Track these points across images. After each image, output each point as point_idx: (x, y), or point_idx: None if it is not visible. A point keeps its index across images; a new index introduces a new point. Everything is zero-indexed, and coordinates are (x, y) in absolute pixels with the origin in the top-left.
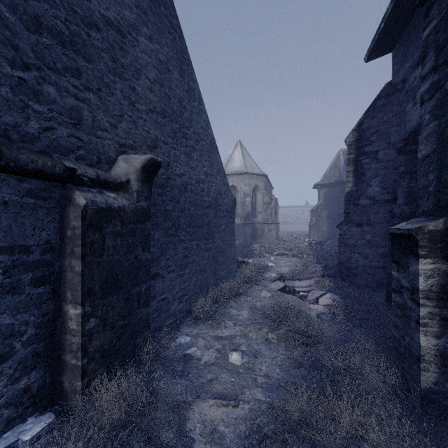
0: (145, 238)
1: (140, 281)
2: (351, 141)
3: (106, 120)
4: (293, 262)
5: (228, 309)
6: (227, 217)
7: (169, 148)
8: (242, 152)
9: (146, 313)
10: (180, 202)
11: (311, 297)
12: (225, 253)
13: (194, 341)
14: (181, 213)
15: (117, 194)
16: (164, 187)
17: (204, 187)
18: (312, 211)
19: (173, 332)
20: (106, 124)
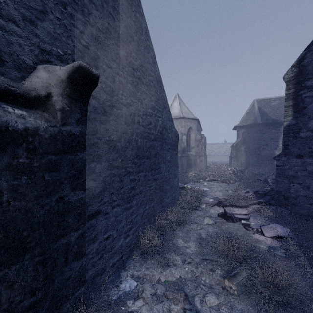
0: (77, 172)
1: (68, 230)
2: (290, 77)
3: (13, 8)
4: (223, 187)
5: (175, 239)
6: (172, 149)
7: (113, 73)
8: (179, 102)
9: (79, 268)
10: (126, 133)
11: (254, 227)
12: (170, 182)
13: (140, 289)
14: (128, 144)
15: (30, 113)
16: (108, 114)
17: (151, 121)
18: (233, 146)
19: (114, 287)
20: (13, 14)
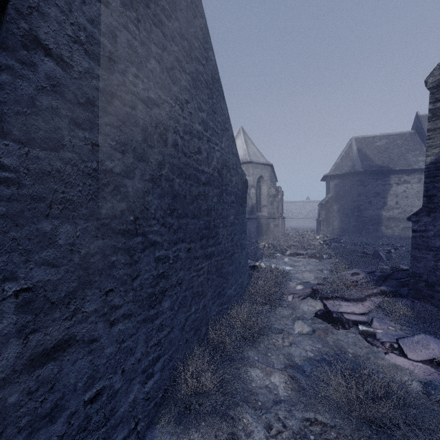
0: None
1: None
2: (437, 79)
3: None
4: (313, 264)
5: (245, 370)
6: (237, 204)
7: (112, 20)
8: (245, 140)
9: None
10: (147, 161)
11: (384, 338)
12: (234, 259)
13: None
14: (151, 186)
15: None
16: (98, 110)
17: (200, 147)
18: (321, 204)
19: None
20: None
